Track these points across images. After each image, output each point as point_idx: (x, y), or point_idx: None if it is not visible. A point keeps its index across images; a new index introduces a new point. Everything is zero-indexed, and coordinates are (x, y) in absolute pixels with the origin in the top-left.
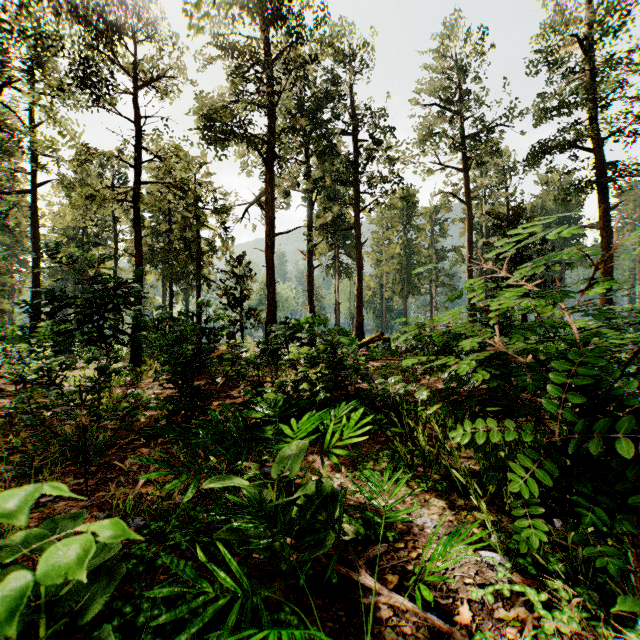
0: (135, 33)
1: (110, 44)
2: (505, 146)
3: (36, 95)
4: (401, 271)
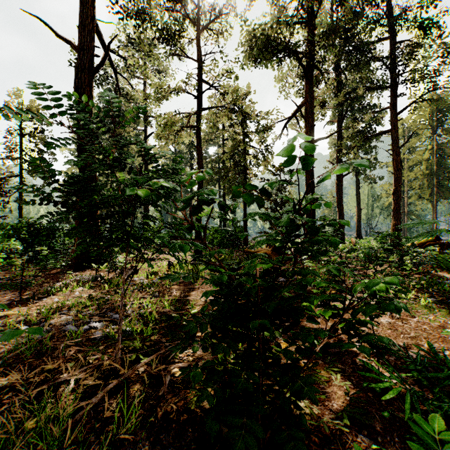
0: None
1: None
2: None
3: (135, 60)
4: (429, 176)
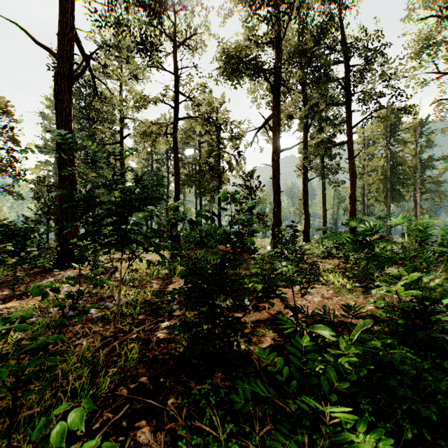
0: (174, 6)
1: (157, 16)
2: None
3: (114, 68)
4: (384, 181)
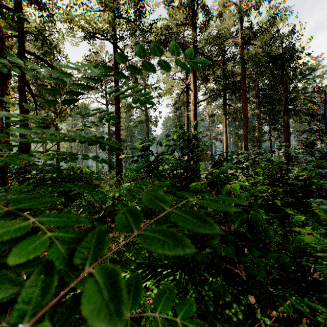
0: None
1: None
2: None
3: None
4: None
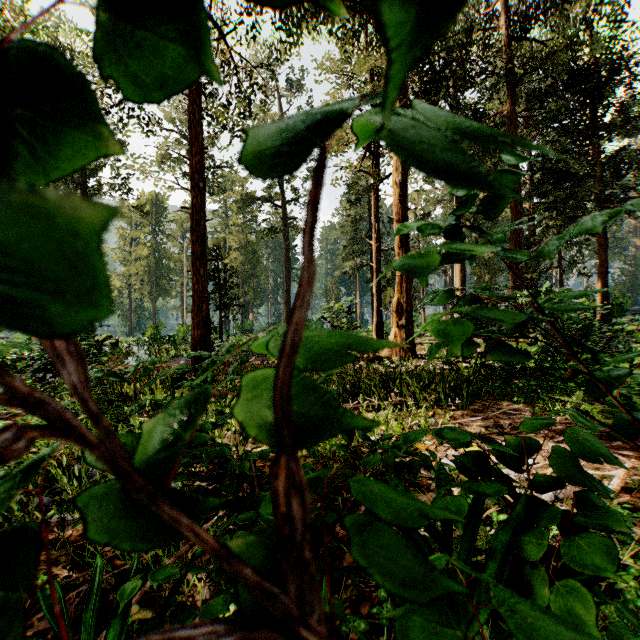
0: None
1: None
2: (239, 181)
3: None
4: (150, 273)
